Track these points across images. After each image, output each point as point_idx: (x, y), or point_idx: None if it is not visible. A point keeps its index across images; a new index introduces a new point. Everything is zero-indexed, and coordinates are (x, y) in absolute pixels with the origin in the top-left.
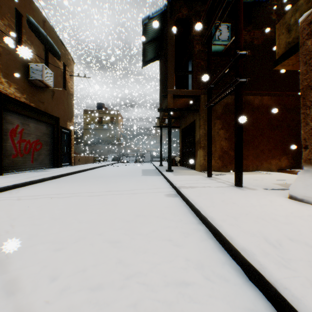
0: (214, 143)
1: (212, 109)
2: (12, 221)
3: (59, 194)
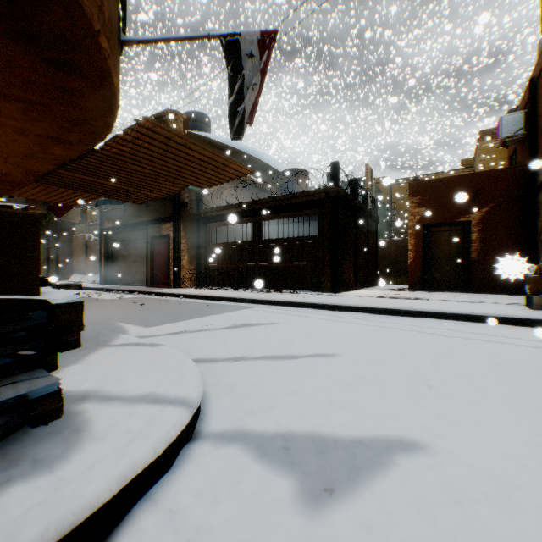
0: (56, 263)
1: (54, 244)
2: None
3: None
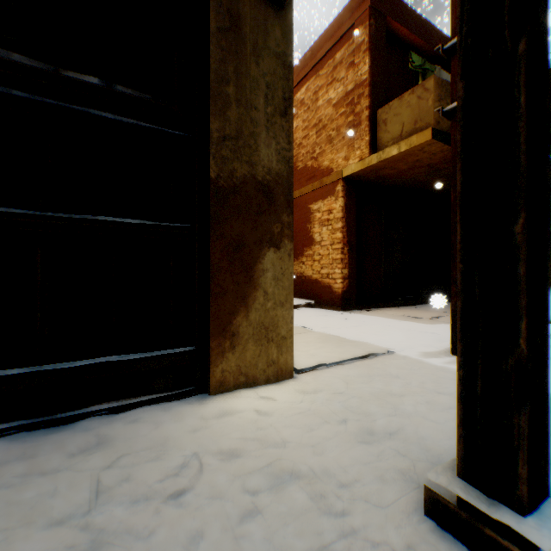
0: None
1: None
2: None
3: None
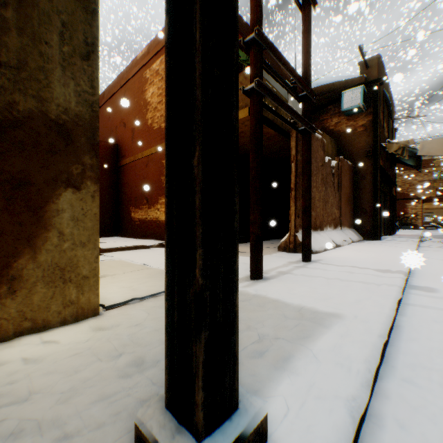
0: None
1: None
2: None
3: None
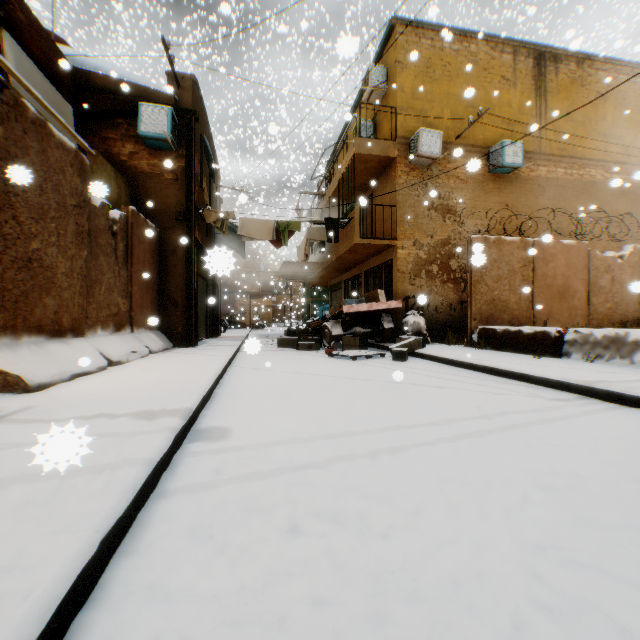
0: None
1: None
2: (420, 389)
3: (523, 424)
